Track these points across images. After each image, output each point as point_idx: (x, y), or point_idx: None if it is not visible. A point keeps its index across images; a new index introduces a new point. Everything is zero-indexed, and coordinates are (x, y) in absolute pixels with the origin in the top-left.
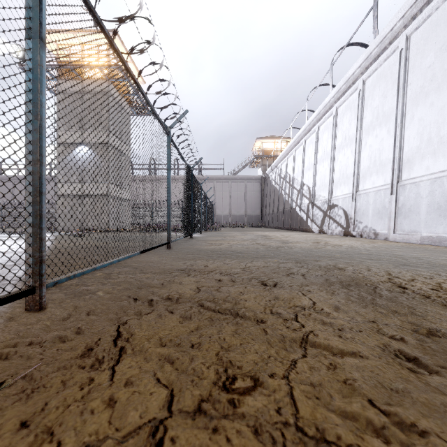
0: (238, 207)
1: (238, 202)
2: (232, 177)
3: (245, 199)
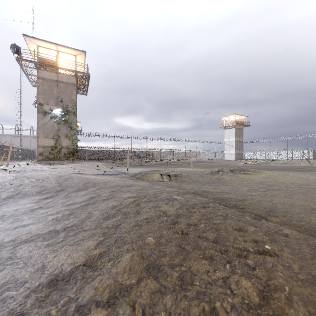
0: None
1: None
2: None
3: None
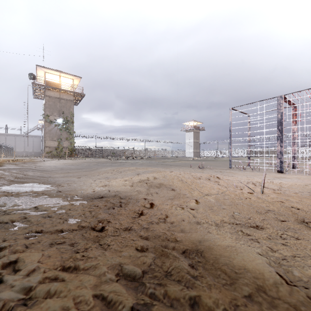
0: (29, 148)
1: (29, 146)
2: (25, 135)
3: (33, 145)
